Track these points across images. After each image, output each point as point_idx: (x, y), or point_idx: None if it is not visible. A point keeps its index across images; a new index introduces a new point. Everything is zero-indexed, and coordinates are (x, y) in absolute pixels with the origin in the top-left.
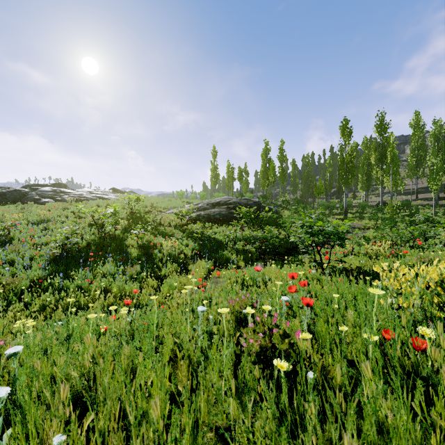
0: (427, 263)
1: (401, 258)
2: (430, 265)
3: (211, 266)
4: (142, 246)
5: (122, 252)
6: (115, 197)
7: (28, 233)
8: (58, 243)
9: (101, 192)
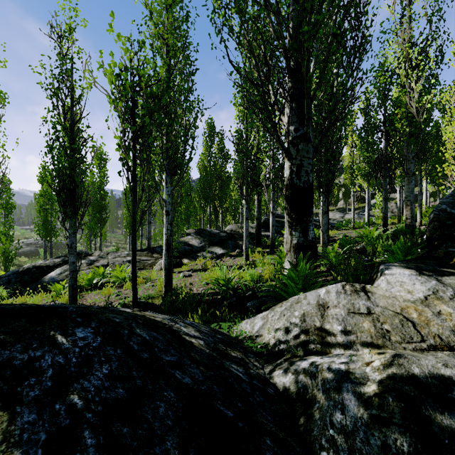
0: None
1: None
2: None
3: None
4: None
5: None
6: None
7: None
8: None
9: None
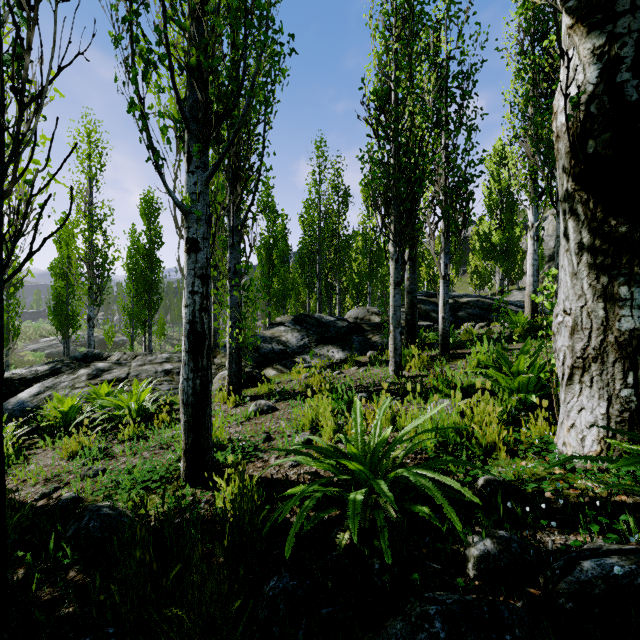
0: None
1: None
2: None
3: None
4: None
5: None
6: None
7: None
8: None
9: None
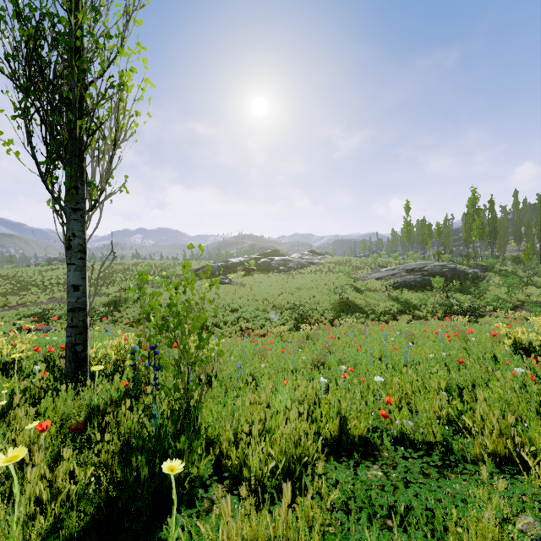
0: (520, 322)
1: (527, 321)
2: (521, 323)
3: (410, 318)
4: (369, 305)
5: (358, 307)
6: (319, 261)
7: (304, 294)
8: (325, 300)
9: (307, 256)
